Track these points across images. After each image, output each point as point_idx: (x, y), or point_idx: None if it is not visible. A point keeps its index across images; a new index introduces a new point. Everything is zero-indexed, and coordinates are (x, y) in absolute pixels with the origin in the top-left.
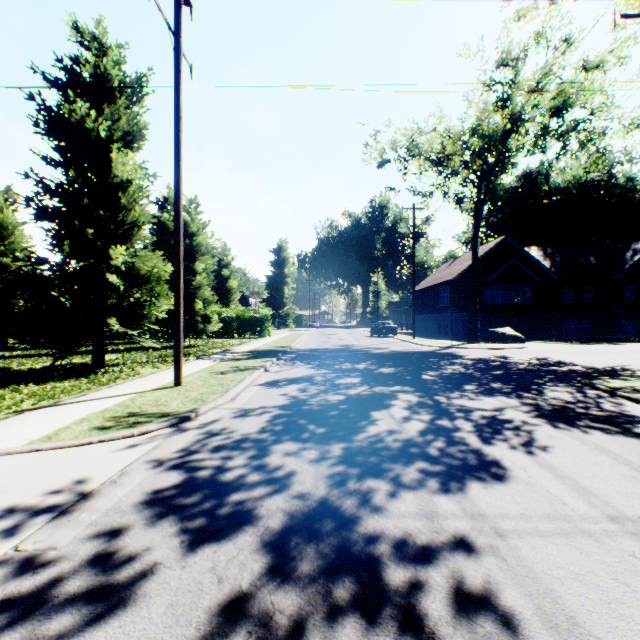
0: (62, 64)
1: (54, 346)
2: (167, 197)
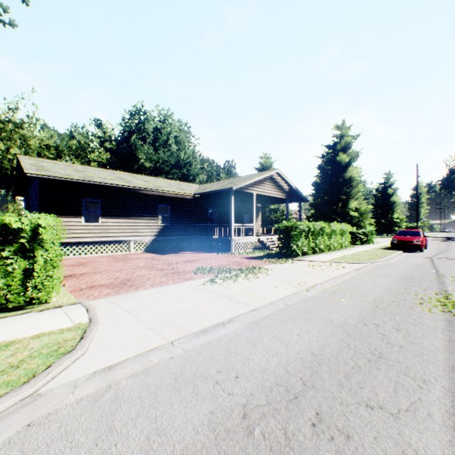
0: (384, 182)
1: (384, 232)
2: (377, 187)
